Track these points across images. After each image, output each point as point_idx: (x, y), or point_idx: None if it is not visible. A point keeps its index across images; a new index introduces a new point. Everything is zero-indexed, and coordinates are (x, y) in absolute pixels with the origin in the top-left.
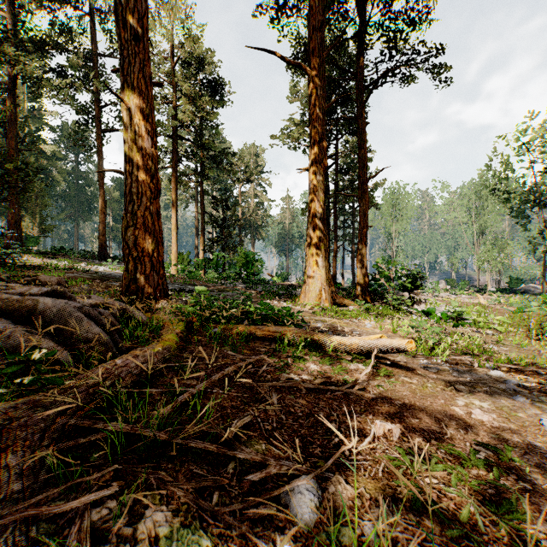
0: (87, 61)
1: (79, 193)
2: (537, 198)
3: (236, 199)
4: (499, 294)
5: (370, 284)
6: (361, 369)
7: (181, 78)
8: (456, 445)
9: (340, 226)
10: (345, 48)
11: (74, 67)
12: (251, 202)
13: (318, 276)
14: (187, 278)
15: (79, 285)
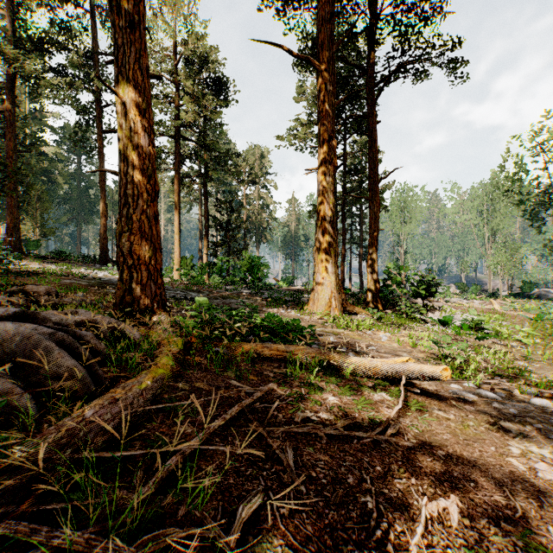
0: (88, 60)
1: (81, 196)
2: (552, 200)
3: (240, 201)
4: (512, 299)
5: (381, 290)
6: (387, 401)
7: (184, 76)
8: (536, 531)
9: (347, 229)
10: (355, 43)
11: (74, 66)
12: (256, 205)
13: (327, 283)
14: (190, 283)
15: (70, 295)
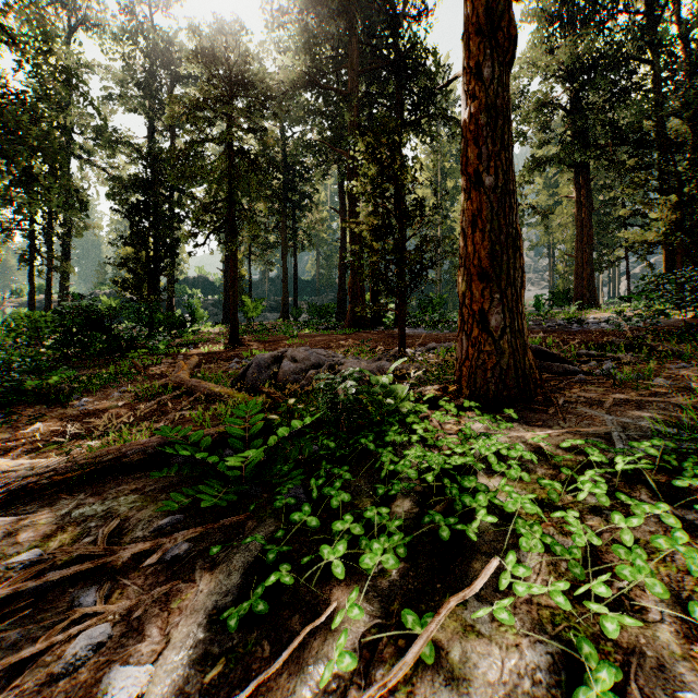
0: None
1: None
2: None
3: None
4: None
5: None
6: None
7: None
8: None
9: None
10: None
11: None
12: None
13: None
14: None
15: None
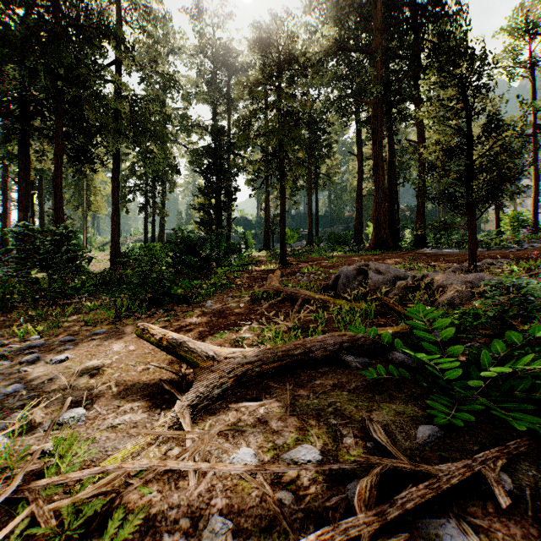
0: None
1: None
2: None
3: None
4: None
5: None
6: None
7: None
8: None
9: None
10: None
11: None
12: None
13: None
14: None
15: None
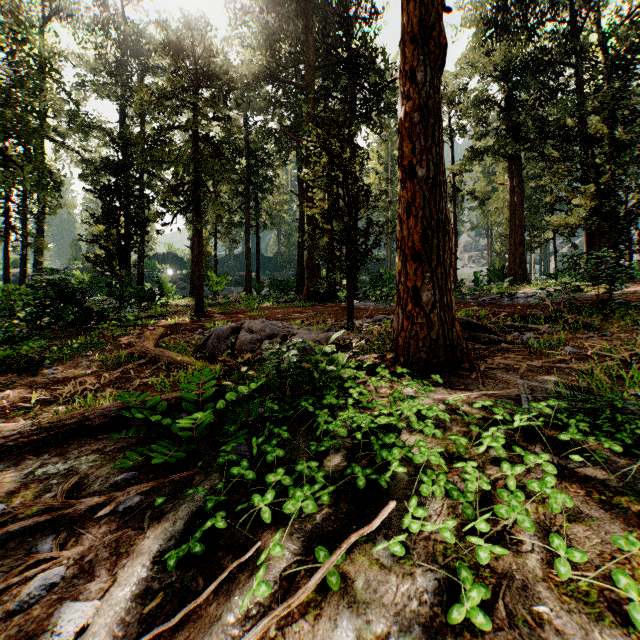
0: None
1: None
2: None
3: None
4: None
5: None
6: None
7: None
8: None
9: None
10: None
11: None
12: None
13: None
14: None
15: None
